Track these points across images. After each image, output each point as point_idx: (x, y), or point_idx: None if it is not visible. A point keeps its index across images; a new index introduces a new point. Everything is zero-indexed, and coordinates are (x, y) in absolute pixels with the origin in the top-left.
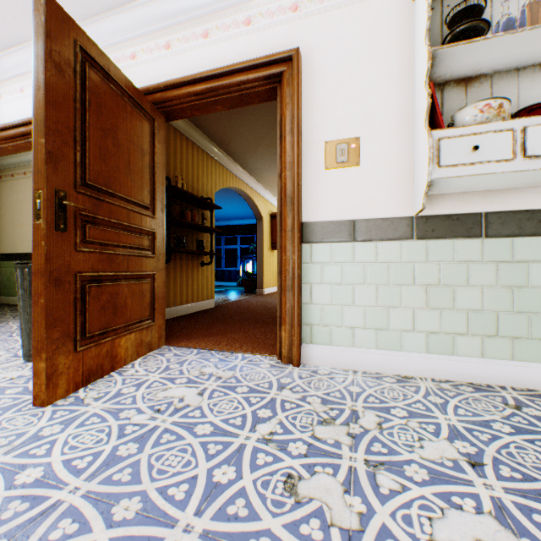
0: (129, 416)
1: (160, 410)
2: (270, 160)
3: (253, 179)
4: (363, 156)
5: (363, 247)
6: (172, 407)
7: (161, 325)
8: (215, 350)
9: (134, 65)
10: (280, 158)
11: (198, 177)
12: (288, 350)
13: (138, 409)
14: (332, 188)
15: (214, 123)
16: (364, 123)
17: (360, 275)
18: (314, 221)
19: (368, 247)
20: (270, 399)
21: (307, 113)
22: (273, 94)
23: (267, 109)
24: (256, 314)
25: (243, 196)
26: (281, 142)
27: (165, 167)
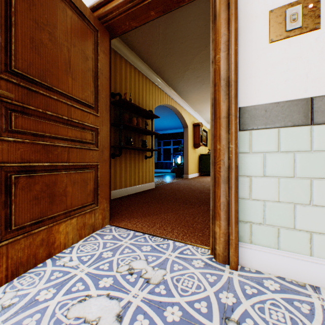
0: None
1: None
2: (193, 82)
3: (181, 99)
4: None
5: None
6: None
7: (105, 207)
8: (148, 234)
9: None
10: (212, 43)
11: (142, 95)
12: (223, 248)
13: None
14: (279, 64)
15: (153, 54)
16: None
17: (321, 167)
18: (254, 104)
19: None
20: None
21: None
22: None
23: (193, 36)
24: (184, 194)
25: (174, 111)
26: (215, 23)
27: (108, 75)
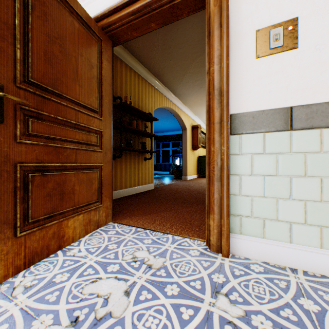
0: (40, 328)
1: (77, 320)
2: (192, 86)
3: (180, 102)
4: (302, 37)
5: (303, 135)
6: (92, 315)
7: (108, 205)
8: (149, 229)
9: (89, 3)
10: (207, 56)
11: (142, 98)
12: (216, 239)
13: (55, 315)
14: (264, 77)
15: (152, 59)
16: (304, 1)
17: (298, 166)
18: (243, 111)
19: (308, 135)
20: (204, 314)
21: (236, 6)
22: (200, 0)
23: (191, 42)
24: (182, 195)
25: (173, 114)
26: (209, 38)
27: (111, 81)
